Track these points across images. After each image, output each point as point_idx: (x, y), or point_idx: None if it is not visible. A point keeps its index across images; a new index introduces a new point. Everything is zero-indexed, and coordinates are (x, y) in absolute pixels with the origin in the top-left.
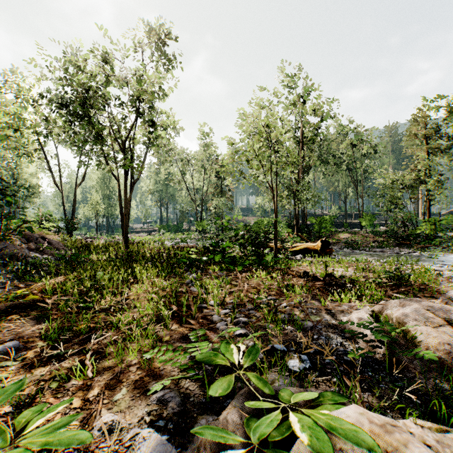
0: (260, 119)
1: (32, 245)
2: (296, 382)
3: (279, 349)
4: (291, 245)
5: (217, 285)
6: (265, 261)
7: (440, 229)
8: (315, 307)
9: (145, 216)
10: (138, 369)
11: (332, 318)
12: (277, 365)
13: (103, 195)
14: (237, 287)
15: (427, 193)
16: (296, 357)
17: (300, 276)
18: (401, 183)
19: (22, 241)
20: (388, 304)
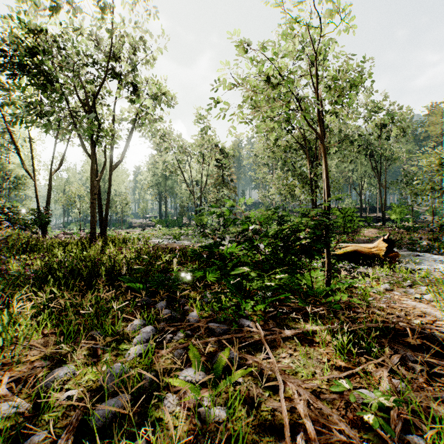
0: None
1: None
2: None
3: None
4: (334, 248)
5: None
6: (320, 290)
7: None
8: None
9: (142, 211)
10: None
11: None
12: None
13: None
14: None
15: None
16: None
17: (441, 347)
18: None
19: None
20: None
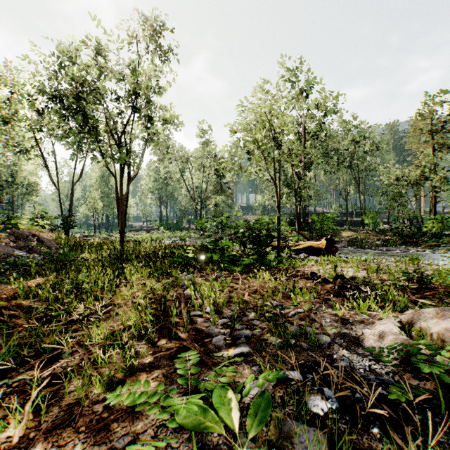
0: (263, 107)
1: (21, 243)
2: (325, 443)
3: (294, 382)
4: (294, 244)
5: (215, 289)
6: (268, 260)
7: (447, 227)
8: (329, 316)
9: (144, 215)
10: (105, 409)
11: (351, 330)
12: (292, 403)
13: (103, 193)
14: (237, 291)
15: (433, 190)
16: (317, 392)
17: (307, 277)
18: (406, 180)
19: (10, 238)
20: (419, 314)
